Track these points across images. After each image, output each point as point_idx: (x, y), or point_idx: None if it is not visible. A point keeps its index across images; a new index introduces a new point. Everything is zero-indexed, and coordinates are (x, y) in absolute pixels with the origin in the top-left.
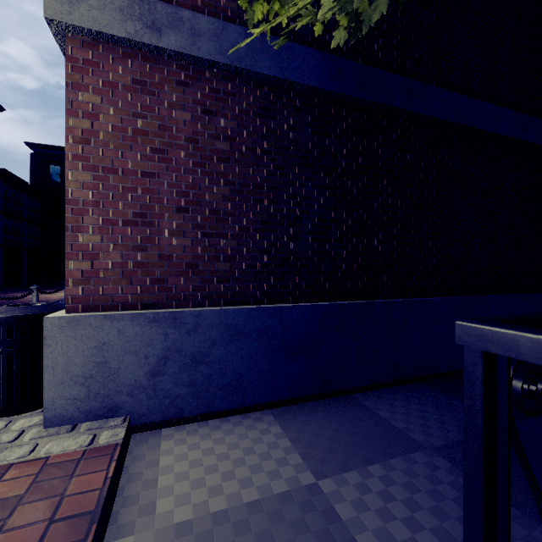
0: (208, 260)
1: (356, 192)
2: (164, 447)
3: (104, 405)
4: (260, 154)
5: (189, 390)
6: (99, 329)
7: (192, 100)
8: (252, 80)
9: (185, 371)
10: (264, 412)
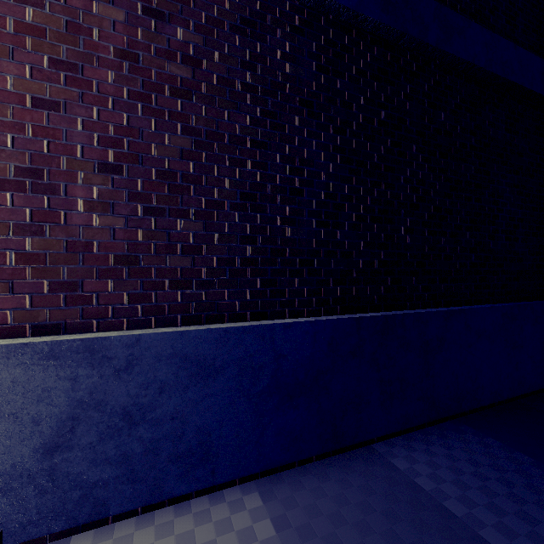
0: (156, 252)
1: (378, 159)
2: None
3: None
4: (240, 91)
5: (118, 471)
6: None
7: None
8: None
9: (110, 439)
10: (247, 486)
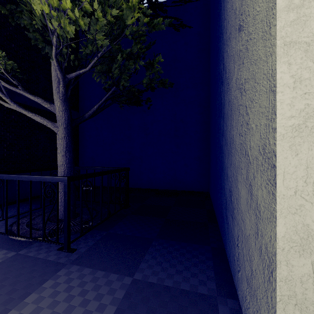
0: None
1: None
2: None
3: None
4: None
5: None
6: None
7: None
8: None
9: None
10: None
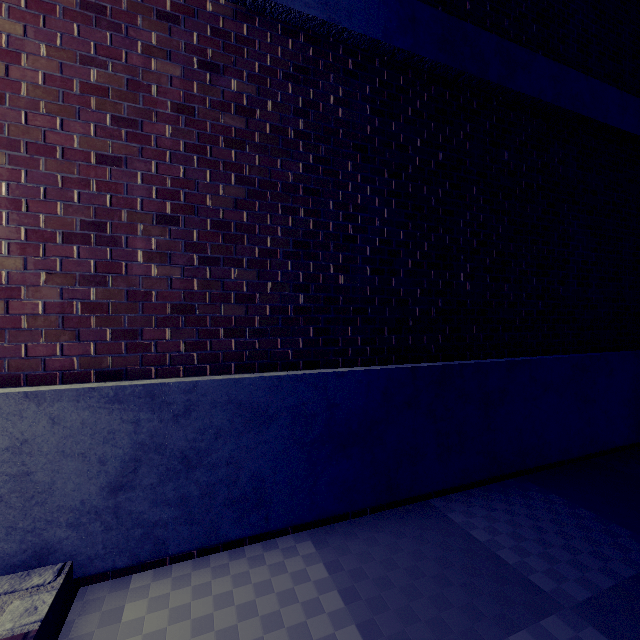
0: (211, 301)
1: (435, 203)
2: (128, 617)
3: (25, 546)
4: (293, 138)
5: (176, 512)
6: (15, 416)
7: (184, 45)
8: (281, 22)
9: (169, 481)
10: (299, 535)
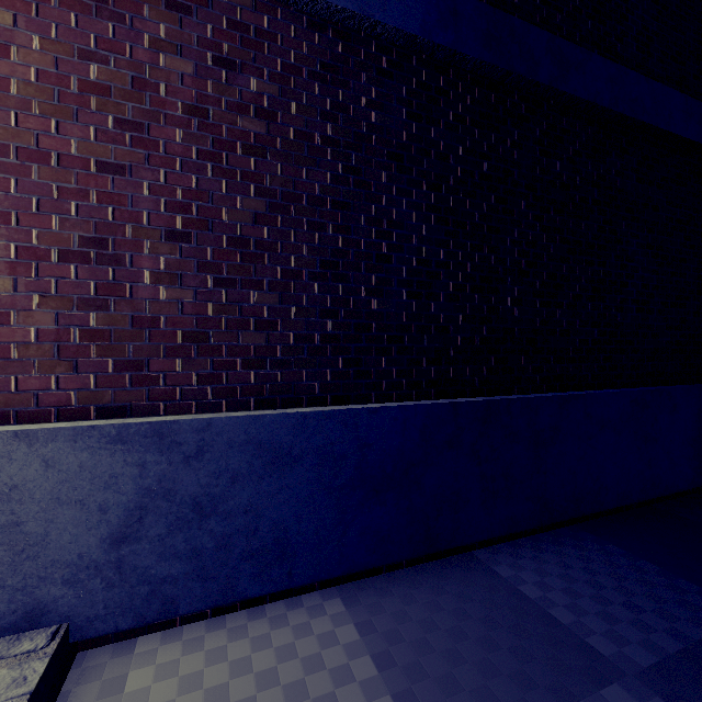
0: (227, 328)
1: (479, 219)
2: (132, 686)
3: (14, 606)
4: (320, 145)
5: (188, 566)
6: (3, 459)
7: (197, 38)
8: (306, 14)
9: (179, 531)
10: (327, 592)
